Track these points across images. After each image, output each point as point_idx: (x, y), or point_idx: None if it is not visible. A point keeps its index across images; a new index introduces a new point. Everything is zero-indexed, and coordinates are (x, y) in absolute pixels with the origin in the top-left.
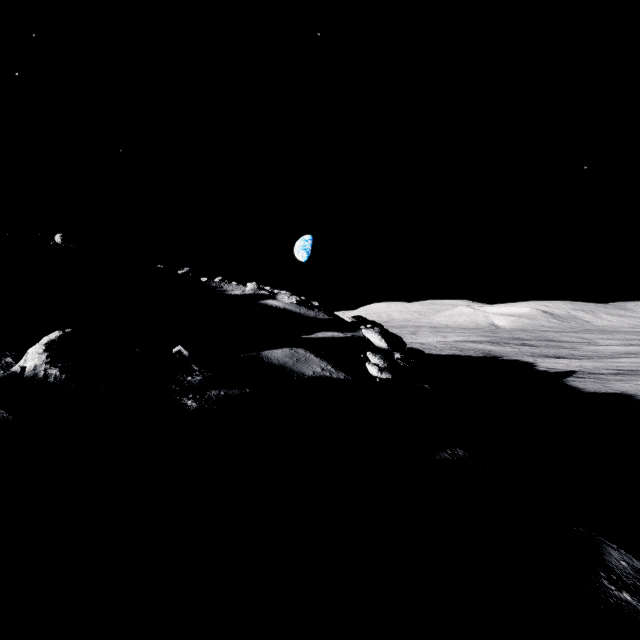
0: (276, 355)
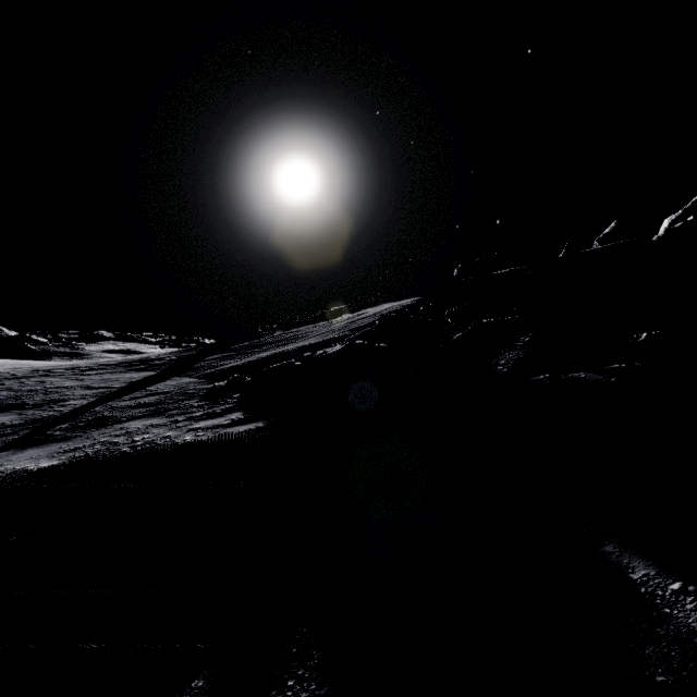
0: None
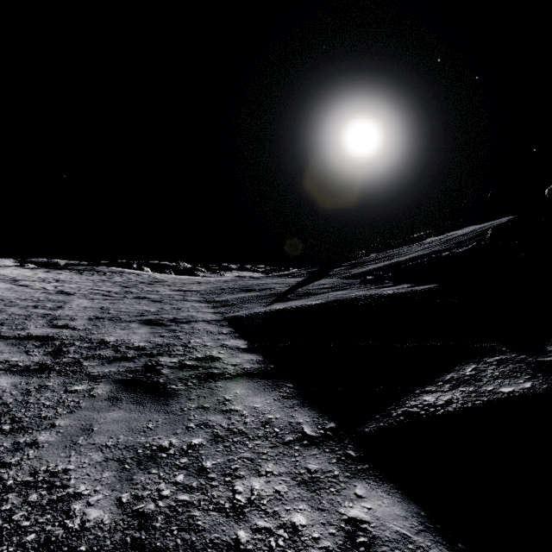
0: None
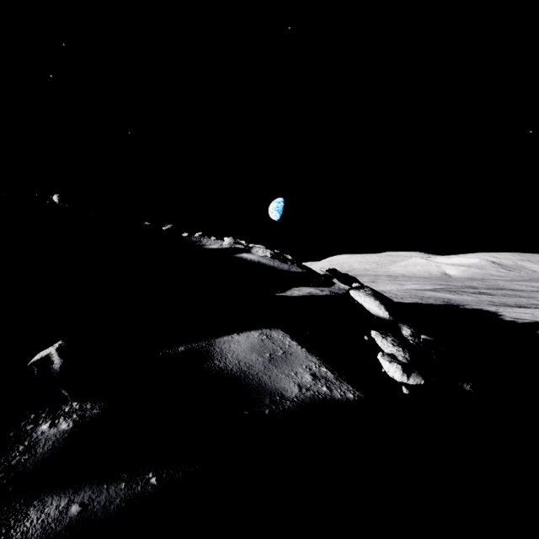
0: (236, 348)
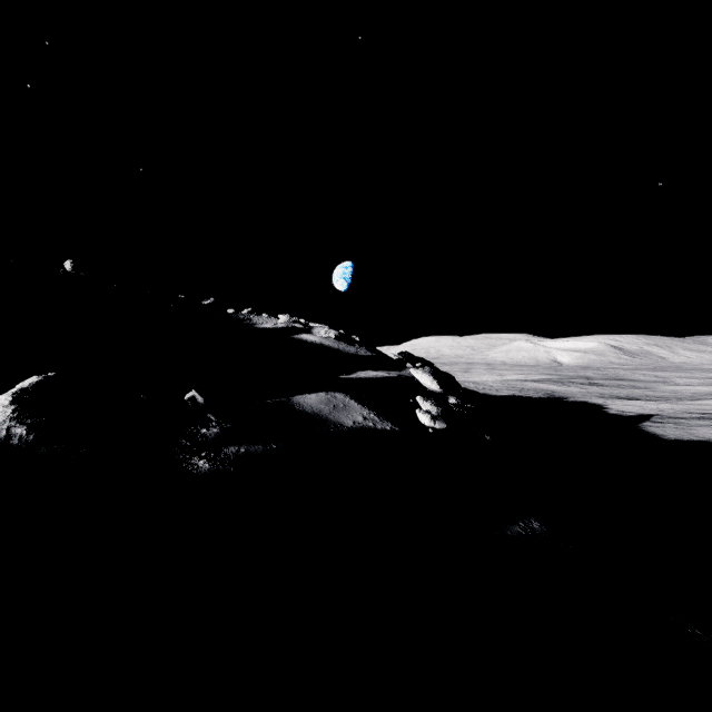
0: (309, 401)
